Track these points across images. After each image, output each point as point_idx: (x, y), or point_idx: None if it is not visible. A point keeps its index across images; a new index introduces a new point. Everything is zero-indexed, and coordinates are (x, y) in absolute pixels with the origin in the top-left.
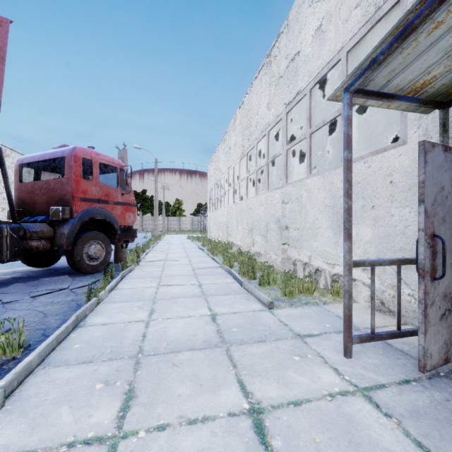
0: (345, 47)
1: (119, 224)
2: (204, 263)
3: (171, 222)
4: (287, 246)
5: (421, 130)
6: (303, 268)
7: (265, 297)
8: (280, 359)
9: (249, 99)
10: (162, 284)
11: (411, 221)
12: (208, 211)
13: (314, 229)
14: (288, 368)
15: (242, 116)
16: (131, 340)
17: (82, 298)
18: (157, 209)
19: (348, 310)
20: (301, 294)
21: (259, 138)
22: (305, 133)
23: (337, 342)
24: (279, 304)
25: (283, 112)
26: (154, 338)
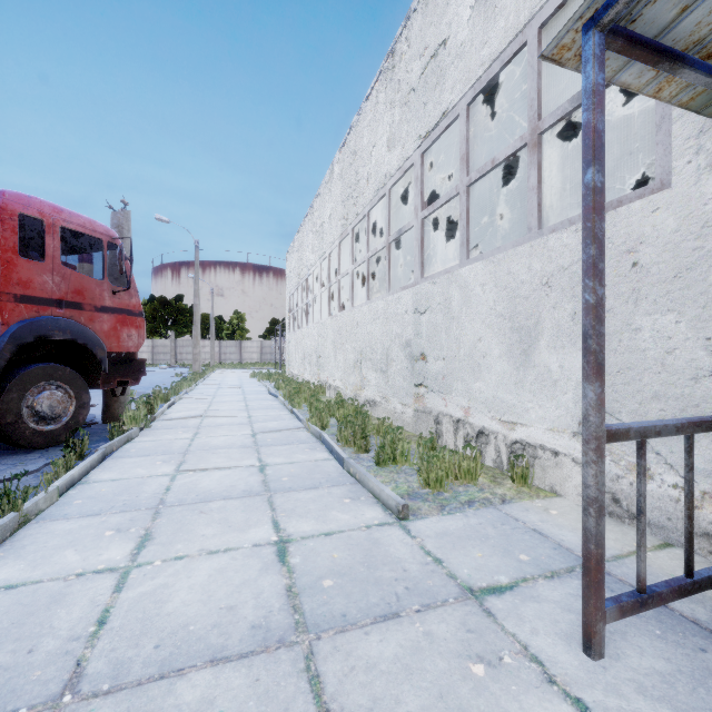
0: (535, 18)
1: (105, 349)
2: (275, 421)
3: (227, 349)
4: (424, 390)
5: (705, 156)
6: (453, 429)
7: (391, 495)
8: (441, 679)
9: (356, 136)
10: (185, 469)
11: (680, 340)
12: (287, 331)
13: (475, 358)
14: (465, 711)
15: (344, 167)
16: (60, 640)
17: None
18: (198, 326)
19: (596, 545)
20: (456, 482)
21: (373, 201)
22: (457, 186)
23: (557, 605)
24: (417, 505)
25: (416, 152)
26: (126, 627)
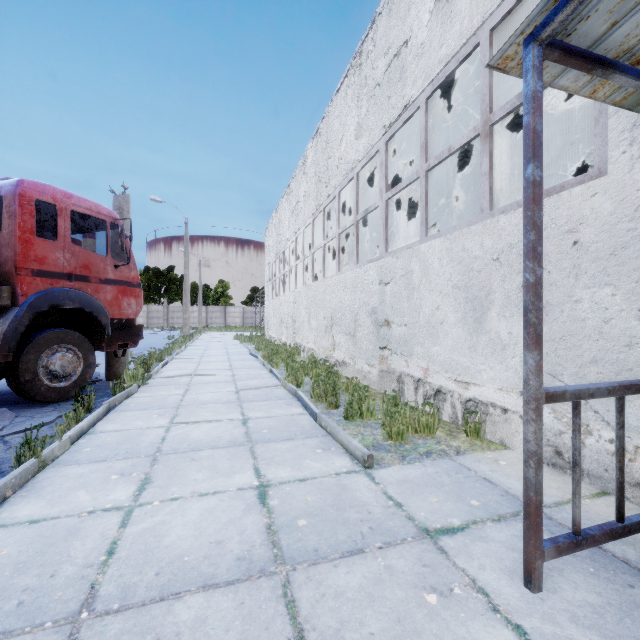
0: (487, 22)
1: (108, 316)
2: (256, 380)
3: (213, 314)
4: (388, 352)
5: (638, 147)
6: (414, 388)
7: (358, 446)
8: (399, 606)
9: (327, 125)
10: (178, 422)
11: (616, 311)
12: (266, 298)
13: (433, 324)
14: (419, 633)
15: (317, 153)
16: (77, 566)
17: (15, 455)
18: (187, 294)
19: (535, 493)
20: (416, 436)
21: (343, 183)
22: (418, 171)
23: (502, 545)
24: (381, 456)
25: (381, 140)
26: (131, 557)
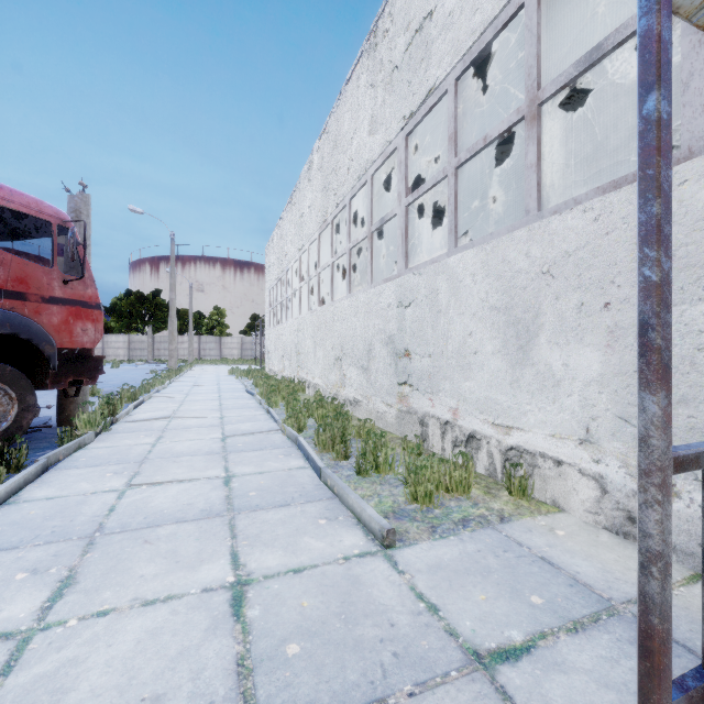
0: None
1: (55, 345)
2: (249, 423)
3: (206, 345)
4: (409, 389)
5: None
6: (441, 432)
7: (374, 516)
8: None
9: (336, 122)
10: (137, 483)
11: None
12: (267, 326)
13: (465, 355)
14: None
15: (324, 155)
16: None
17: None
18: (174, 322)
19: (662, 618)
20: (447, 496)
21: (354, 189)
22: (445, 168)
23: (590, 677)
24: (404, 527)
25: (400, 135)
26: None
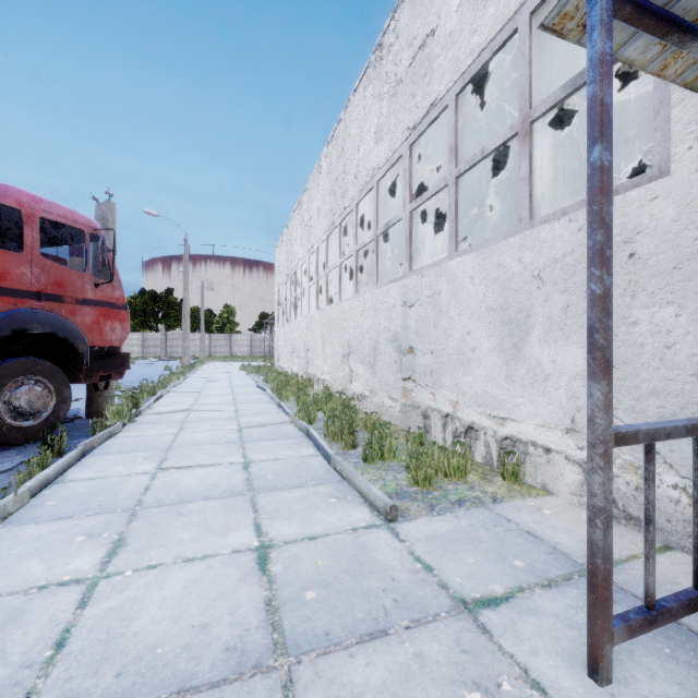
0: (526, 4)
1: (87, 343)
2: (262, 416)
3: (217, 342)
4: (412, 384)
5: None
6: (442, 424)
7: (379, 495)
8: None
9: (344, 130)
10: (167, 467)
11: (680, 334)
12: (276, 324)
13: (464, 352)
14: None
15: (332, 160)
16: (11, 667)
17: None
18: (187, 320)
19: (604, 560)
20: (445, 480)
21: (361, 194)
22: (446, 177)
23: (556, 619)
24: (406, 505)
25: (404, 144)
26: (86, 650)
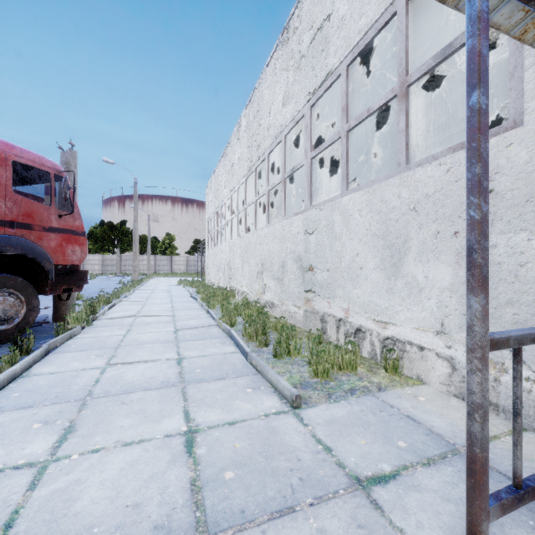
0: None
1: (52, 262)
2: (194, 320)
3: (160, 262)
4: (312, 295)
5: None
6: (336, 327)
7: (287, 386)
8: None
9: (258, 96)
10: (114, 363)
11: (532, 255)
12: (206, 248)
13: (354, 269)
14: None
15: (249, 120)
16: None
17: None
18: (137, 245)
19: (482, 449)
20: (340, 372)
21: (272, 146)
22: (339, 131)
23: (436, 495)
24: (308, 394)
25: (306, 106)
26: (31, 531)
